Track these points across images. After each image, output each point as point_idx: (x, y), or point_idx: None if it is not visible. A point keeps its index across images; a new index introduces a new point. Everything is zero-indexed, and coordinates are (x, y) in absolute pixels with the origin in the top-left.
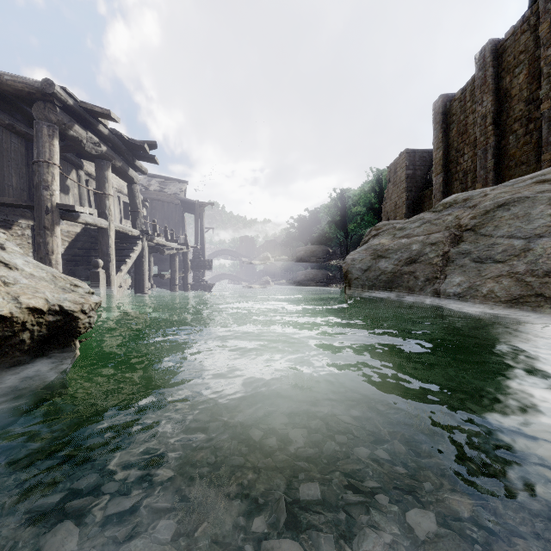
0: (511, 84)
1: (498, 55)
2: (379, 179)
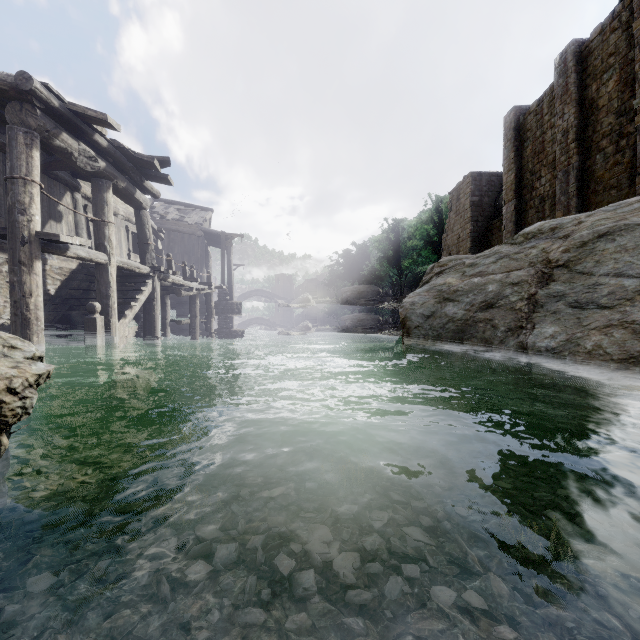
0: (599, 93)
1: (582, 59)
2: (438, 207)
